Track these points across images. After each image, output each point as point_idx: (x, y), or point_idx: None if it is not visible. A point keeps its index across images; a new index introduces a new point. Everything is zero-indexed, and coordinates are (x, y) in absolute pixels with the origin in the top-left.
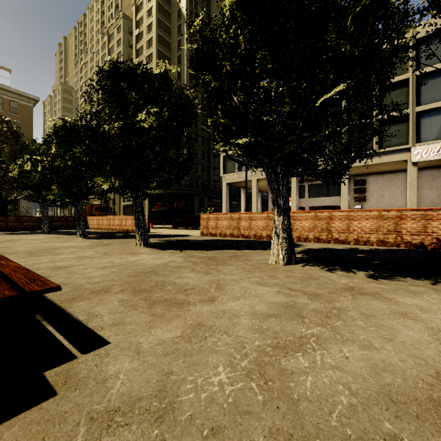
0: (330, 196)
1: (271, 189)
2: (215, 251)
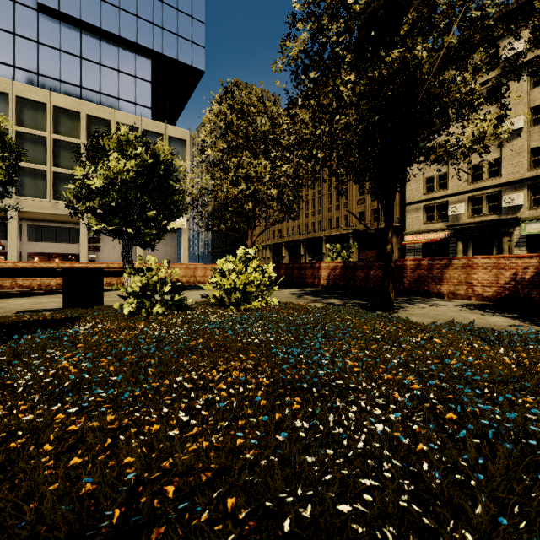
0: (59, 242)
1: (126, 253)
2: (59, 295)
